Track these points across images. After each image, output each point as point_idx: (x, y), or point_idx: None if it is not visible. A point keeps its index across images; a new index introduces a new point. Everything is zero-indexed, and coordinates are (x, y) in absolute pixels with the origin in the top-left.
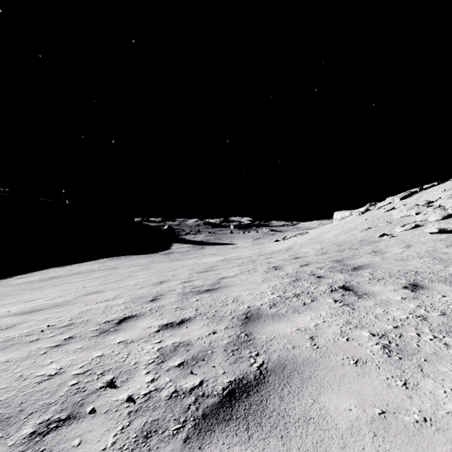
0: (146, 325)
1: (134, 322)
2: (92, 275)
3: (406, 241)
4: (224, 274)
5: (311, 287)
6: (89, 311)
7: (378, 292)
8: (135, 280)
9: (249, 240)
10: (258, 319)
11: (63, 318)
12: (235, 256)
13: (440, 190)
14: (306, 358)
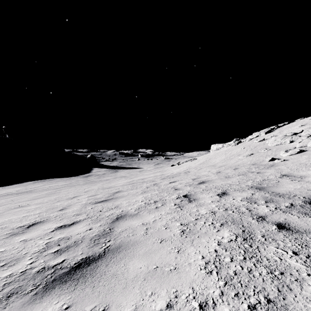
0: None
1: None
2: None
3: (309, 164)
4: (125, 208)
5: None
6: None
7: None
8: (8, 217)
9: (152, 165)
10: None
11: None
12: (140, 178)
13: (297, 125)
14: None
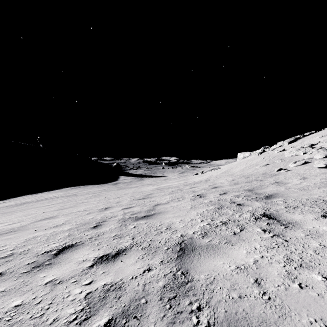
0: (82, 258)
1: (71, 253)
2: (55, 201)
3: (301, 174)
4: (158, 201)
5: (236, 215)
6: (35, 239)
7: (301, 221)
8: (85, 206)
9: (176, 173)
10: (192, 251)
11: (7, 246)
12: (166, 185)
13: (318, 136)
14: (261, 318)
